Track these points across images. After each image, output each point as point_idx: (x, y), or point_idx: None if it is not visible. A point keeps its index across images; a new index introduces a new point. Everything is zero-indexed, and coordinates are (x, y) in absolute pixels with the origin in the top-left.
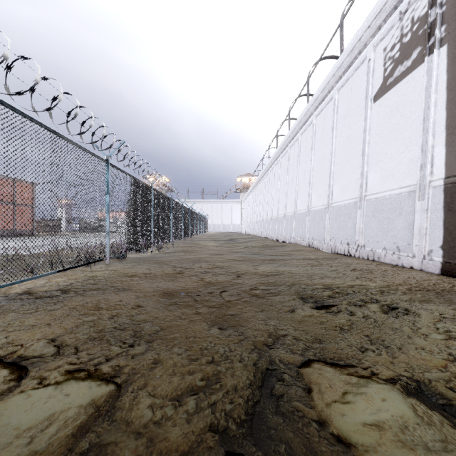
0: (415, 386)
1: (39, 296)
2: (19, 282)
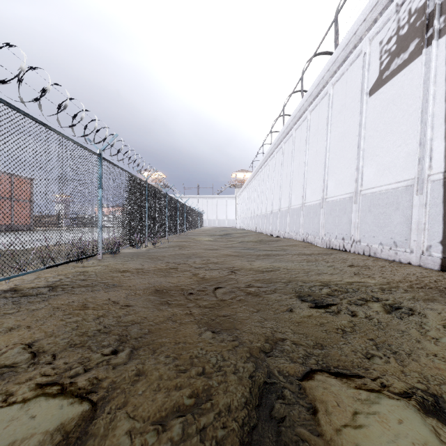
0: (433, 402)
1: (24, 293)
2: (4, 279)
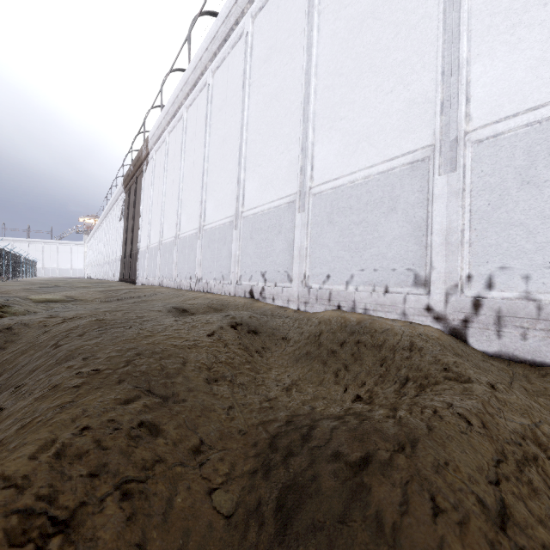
0: None
1: None
2: None
